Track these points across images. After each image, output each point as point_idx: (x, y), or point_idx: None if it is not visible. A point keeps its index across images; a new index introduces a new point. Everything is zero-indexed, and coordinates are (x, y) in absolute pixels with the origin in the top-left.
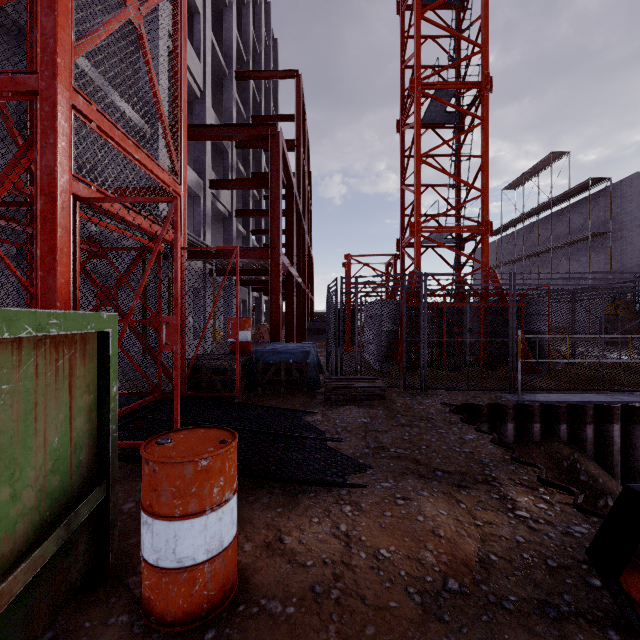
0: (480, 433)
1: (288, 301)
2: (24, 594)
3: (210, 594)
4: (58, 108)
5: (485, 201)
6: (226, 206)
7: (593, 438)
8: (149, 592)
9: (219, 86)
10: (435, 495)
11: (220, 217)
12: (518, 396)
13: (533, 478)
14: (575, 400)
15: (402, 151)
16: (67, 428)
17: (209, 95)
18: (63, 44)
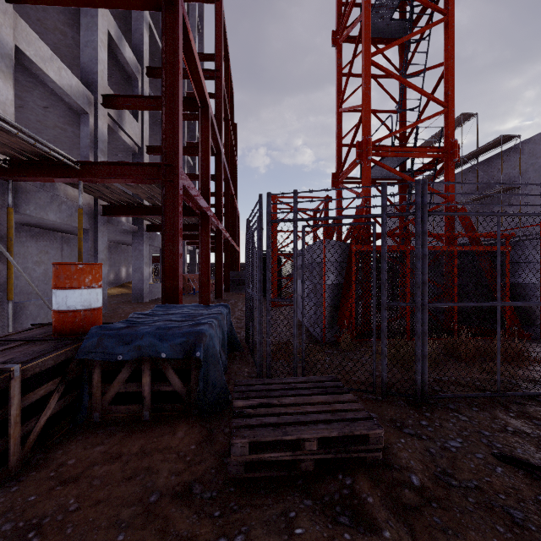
0: None
1: (202, 247)
2: None
3: None
4: None
5: (450, 117)
6: (134, 139)
7: None
8: None
9: None
10: None
11: (128, 153)
12: None
13: None
14: None
15: (339, 68)
16: None
17: None
18: None
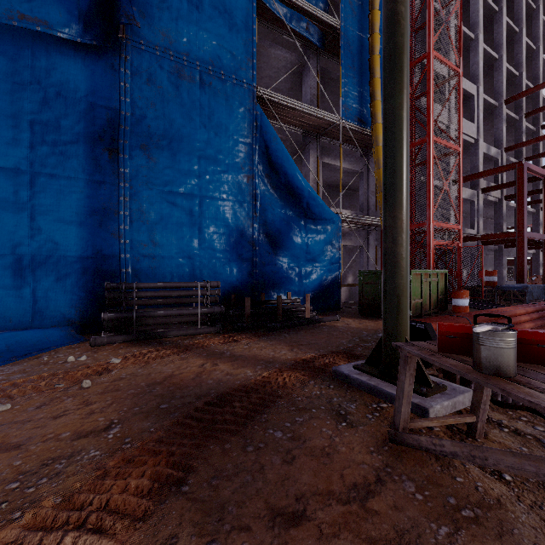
0: None
1: (544, 258)
2: (439, 300)
3: (463, 311)
4: (431, 228)
5: None
6: (496, 196)
7: None
8: (453, 309)
9: (491, 114)
10: None
11: (491, 203)
12: None
13: None
14: None
15: None
16: (442, 285)
17: (481, 138)
18: (432, 214)
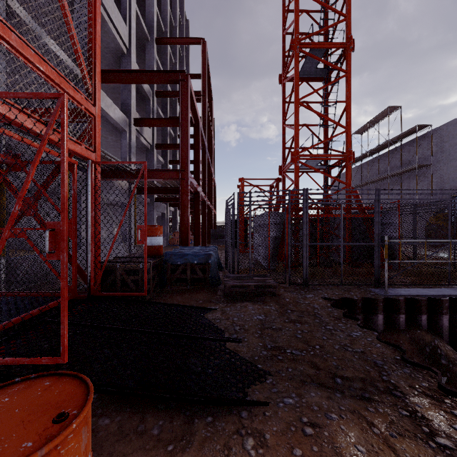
0: (364, 329)
1: (196, 213)
2: None
3: None
4: None
5: (348, 135)
6: (148, 140)
7: (448, 326)
8: None
9: (143, 49)
10: (344, 417)
11: (144, 149)
12: (385, 291)
13: (432, 385)
14: (431, 294)
15: (283, 98)
16: None
17: (134, 52)
18: None
